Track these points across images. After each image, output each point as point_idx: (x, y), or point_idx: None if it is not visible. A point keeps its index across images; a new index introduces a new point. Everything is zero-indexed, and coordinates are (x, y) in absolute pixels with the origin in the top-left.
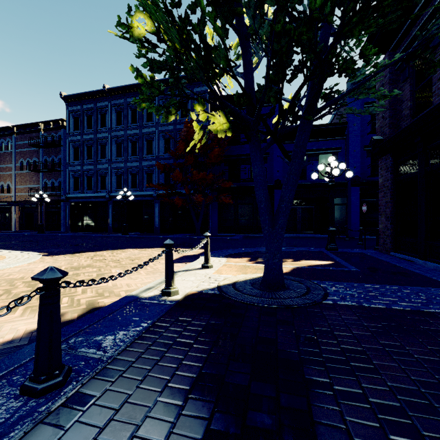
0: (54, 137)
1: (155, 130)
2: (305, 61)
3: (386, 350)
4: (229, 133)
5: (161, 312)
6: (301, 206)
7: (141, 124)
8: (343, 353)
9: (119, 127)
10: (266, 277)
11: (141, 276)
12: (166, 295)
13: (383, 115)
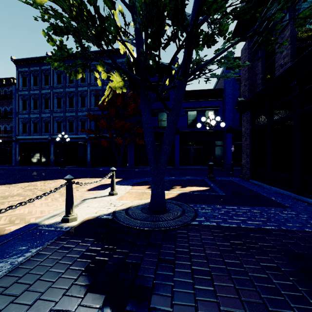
0: (6, 92)
1: (87, 89)
2: (176, 32)
3: (228, 268)
4: (124, 89)
5: (51, 239)
6: (193, 147)
7: (76, 84)
8: (193, 273)
9: (60, 86)
10: (152, 203)
11: (58, 203)
12: (64, 222)
13: (244, 84)
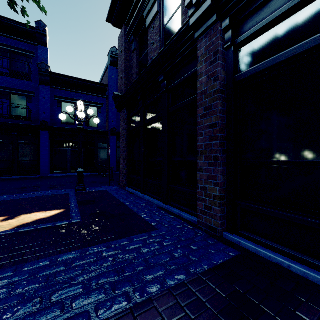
0: None
1: None
2: None
3: None
4: None
5: None
6: (71, 148)
7: None
8: None
9: None
10: None
11: None
12: None
13: (121, 76)
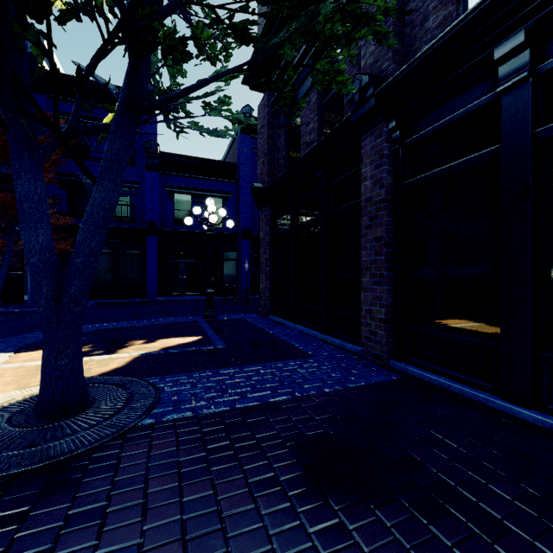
0: None
1: None
2: None
3: (188, 516)
4: None
5: None
6: (186, 260)
7: None
8: None
9: None
10: (43, 396)
11: None
12: None
13: (263, 161)
